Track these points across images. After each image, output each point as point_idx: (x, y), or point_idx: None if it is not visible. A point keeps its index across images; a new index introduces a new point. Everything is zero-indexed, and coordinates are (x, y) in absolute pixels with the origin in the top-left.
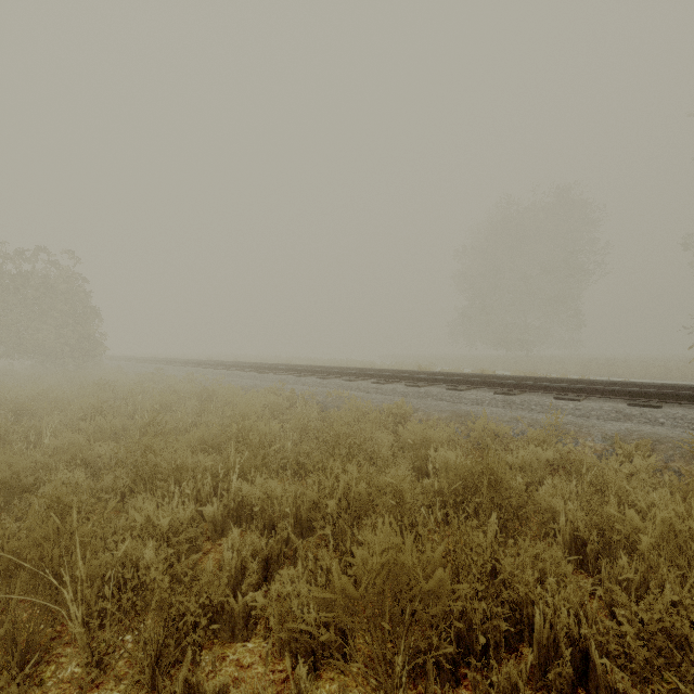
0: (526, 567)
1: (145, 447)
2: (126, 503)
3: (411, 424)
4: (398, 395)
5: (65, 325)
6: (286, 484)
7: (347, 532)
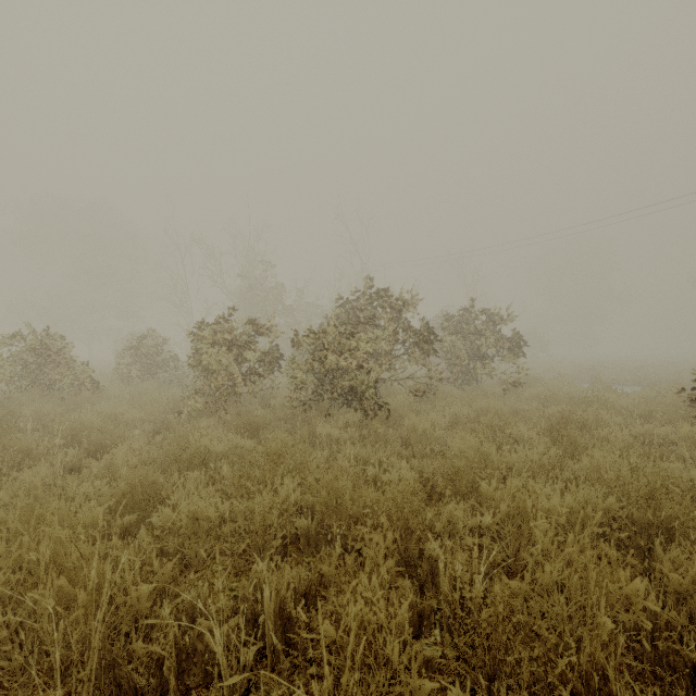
0: None
1: None
2: None
3: None
4: None
5: None
6: None
7: None
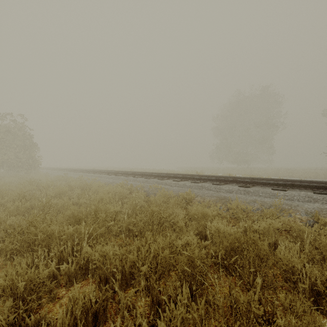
0: (292, 326)
1: (30, 222)
2: (14, 260)
3: (195, 205)
4: (187, 187)
5: (19, 152)
6: (117, 248)
7: (155, 289)
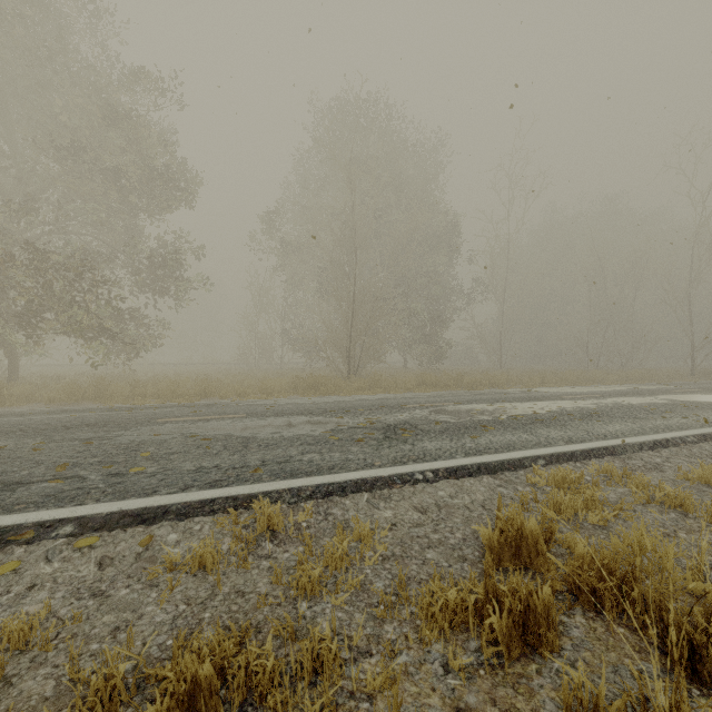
0: None
1: None
2: None
3: None
4: None
5: None
6: None
7: None
